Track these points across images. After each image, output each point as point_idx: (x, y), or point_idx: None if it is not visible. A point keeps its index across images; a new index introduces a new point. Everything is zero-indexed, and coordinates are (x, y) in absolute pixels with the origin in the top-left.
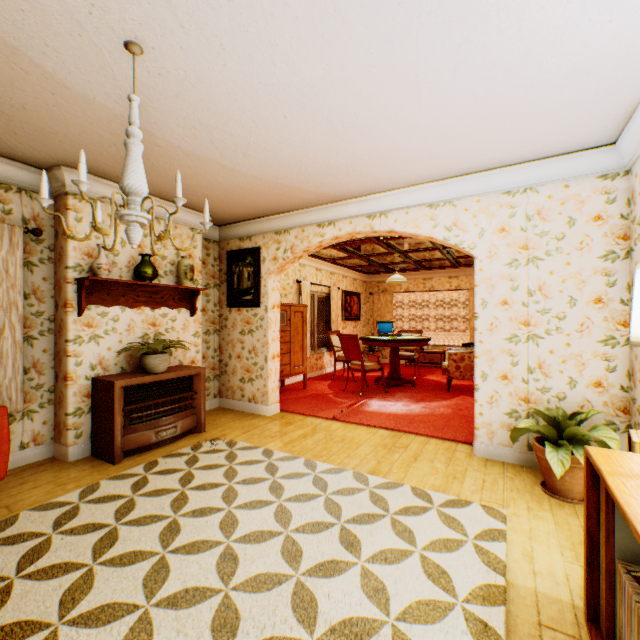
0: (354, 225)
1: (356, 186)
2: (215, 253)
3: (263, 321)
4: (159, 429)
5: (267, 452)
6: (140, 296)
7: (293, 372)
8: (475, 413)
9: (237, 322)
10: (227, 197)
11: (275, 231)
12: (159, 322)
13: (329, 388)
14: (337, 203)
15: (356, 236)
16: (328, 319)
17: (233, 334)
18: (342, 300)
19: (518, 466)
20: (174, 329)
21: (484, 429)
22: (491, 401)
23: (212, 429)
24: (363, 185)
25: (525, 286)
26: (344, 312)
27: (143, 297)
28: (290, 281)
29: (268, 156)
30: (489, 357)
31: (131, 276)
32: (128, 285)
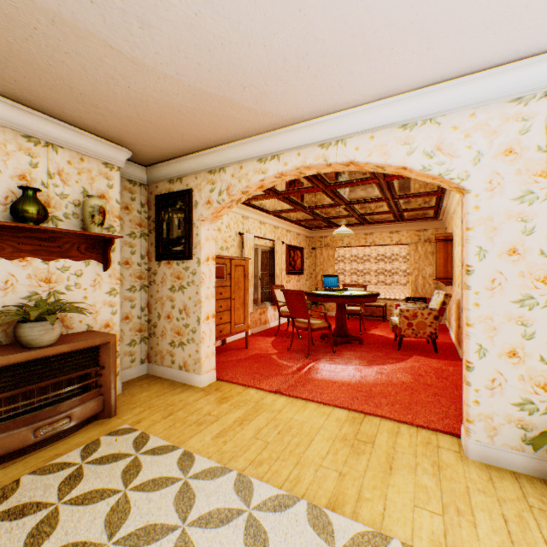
0: (303, 157)
1: (307, 99)
2: (142, 198)
3: (195, 276)
4: (40, 424)
5: (187, 456)
6: (24, 243)
7: (234, 331)
8: (468, 400)
9: (166, 277)
10: (141, 117)
11: (208, 169)
12: (56, 277)
13: (273, 346)
14: (282, 129)
15: (305, 172)
16: (272, 273)
17: (162, 290)
18: (286, 254)
19: (537, 481)
20: (79, 286)
21: (482, 423)
22: (492, 386)
23: (126, 411)
24: (316, 97)
25: (545, 228)
26: (288, 266)
27: (29, 245)
28: (232, 233)
29: (178, 27)
30: (489, 326)
31: (9, 217)
32: (3, 228)
